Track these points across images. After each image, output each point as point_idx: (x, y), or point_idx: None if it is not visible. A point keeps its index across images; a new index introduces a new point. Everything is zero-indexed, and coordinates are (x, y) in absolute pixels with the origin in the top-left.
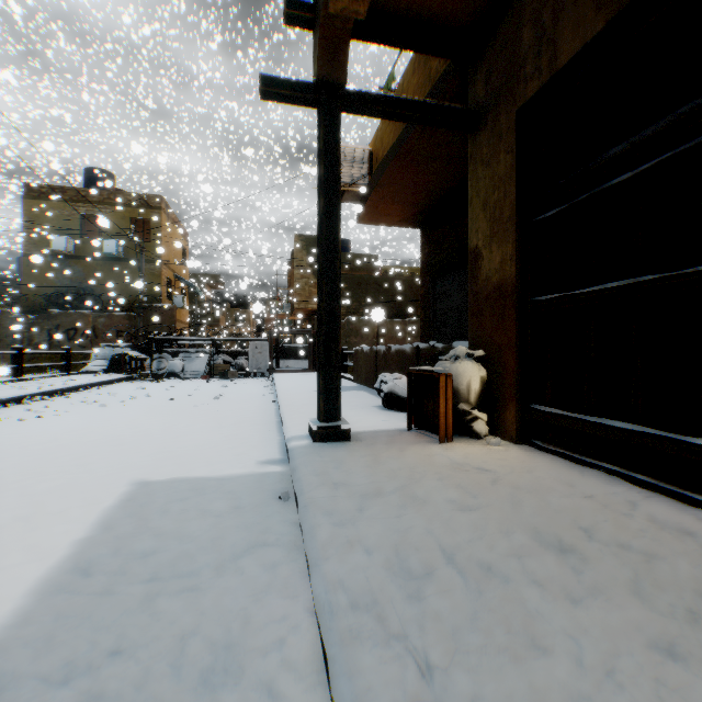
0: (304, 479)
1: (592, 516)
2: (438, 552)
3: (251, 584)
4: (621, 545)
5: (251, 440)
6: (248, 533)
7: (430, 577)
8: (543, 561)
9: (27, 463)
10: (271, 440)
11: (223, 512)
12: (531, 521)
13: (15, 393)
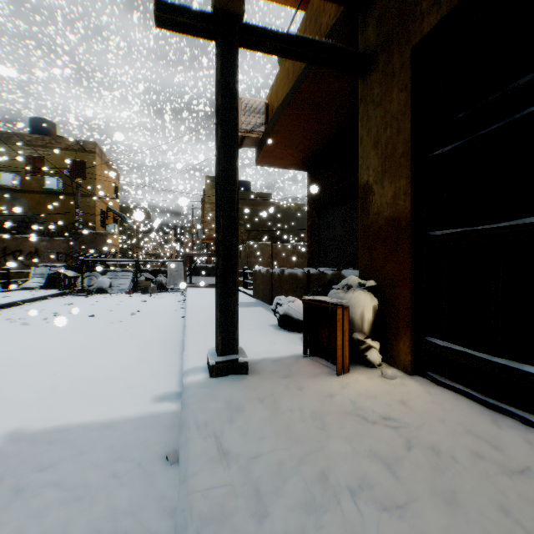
0: (191, 447)
1: None
2: None
3: None
4: None
5: (153, 365)
6: None
7: None
8: None
9: None
10: (172, 365)
11: (93, 489)
12: None
13: None
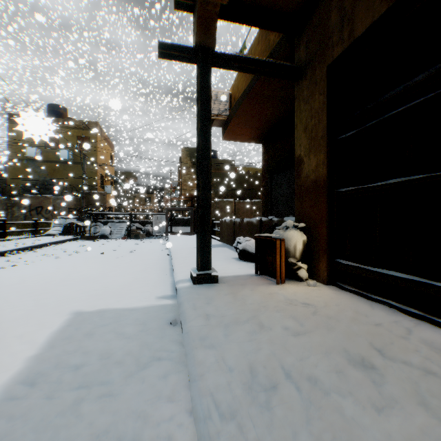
0: (186, 312)
1: (382, 339)
2: (279, 369)
3: (149, 390)
4: (405, 362)
5: (153, 281)
6: (148, 350)
7: (275, 390)
8: (353, 375)
9: (2, 298)
10: (166, 281)
11: (132, 334)
12: (341, 343)
13: (0, 249)
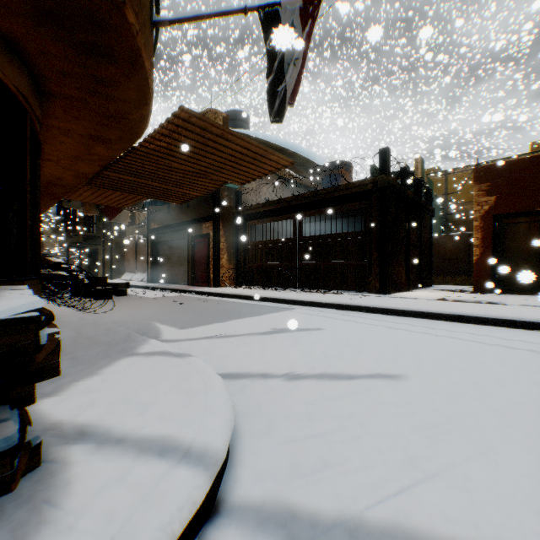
0: None
1: None
2: None
3: None
4: None
5: None
6: None
7: None
8: None
9: None
10: None
11: None
12: None
13: None
